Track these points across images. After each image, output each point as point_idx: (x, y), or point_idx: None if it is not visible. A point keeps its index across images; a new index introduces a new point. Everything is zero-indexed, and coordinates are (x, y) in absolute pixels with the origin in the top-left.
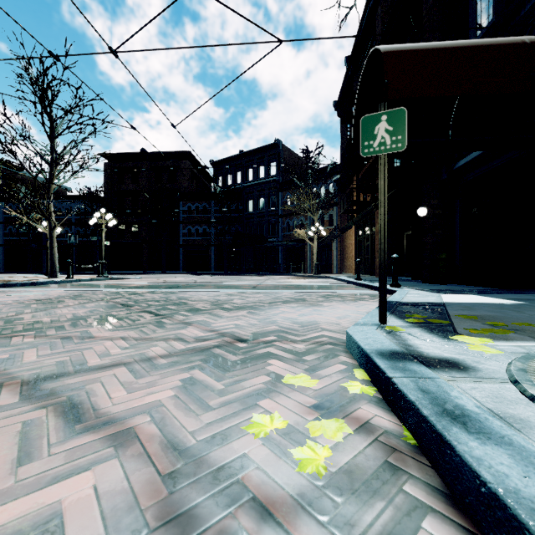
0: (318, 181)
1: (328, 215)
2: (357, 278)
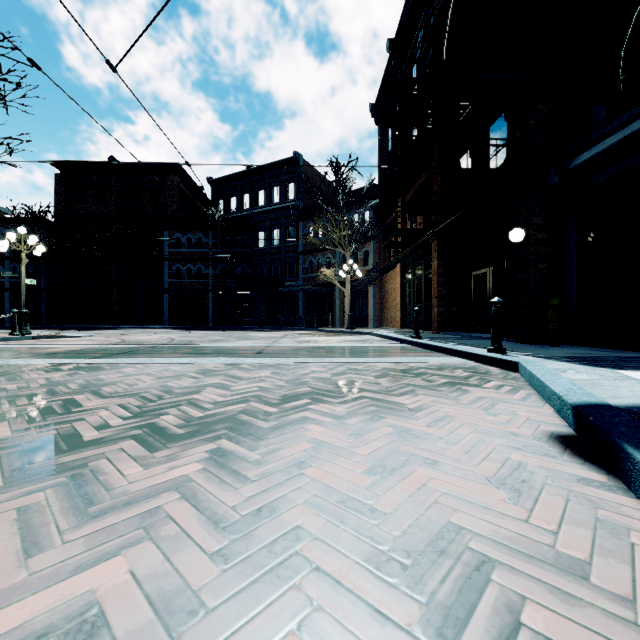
0: (350, 208)
1: (363, 251)
2: (415, 336)
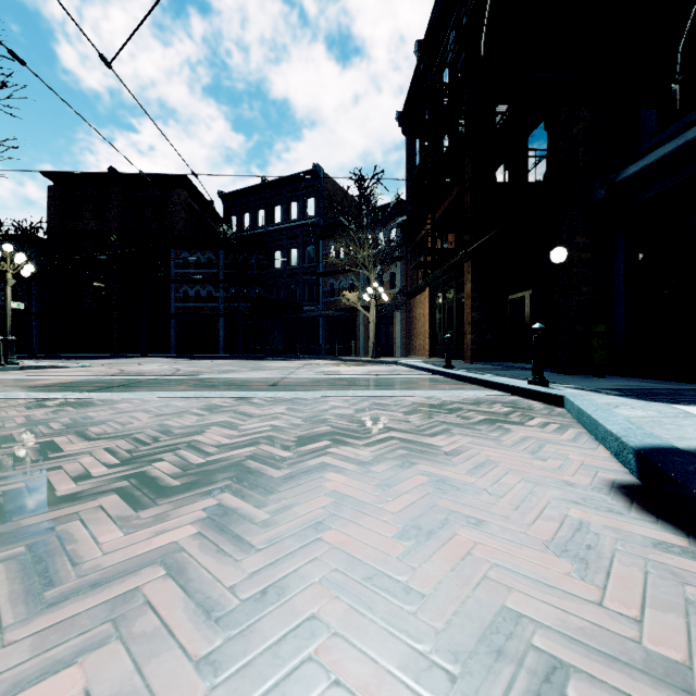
0: (375, 226)
1: (390, 273)
2: (446, 366)
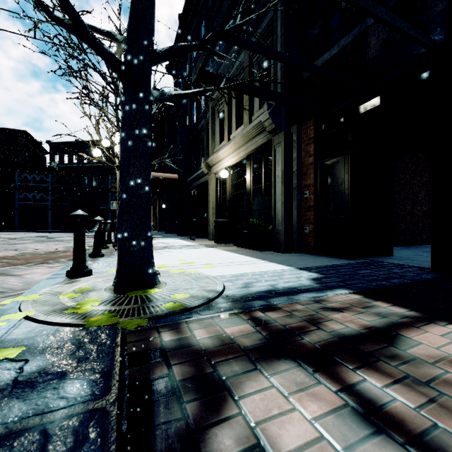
0: None
1: None
2: None
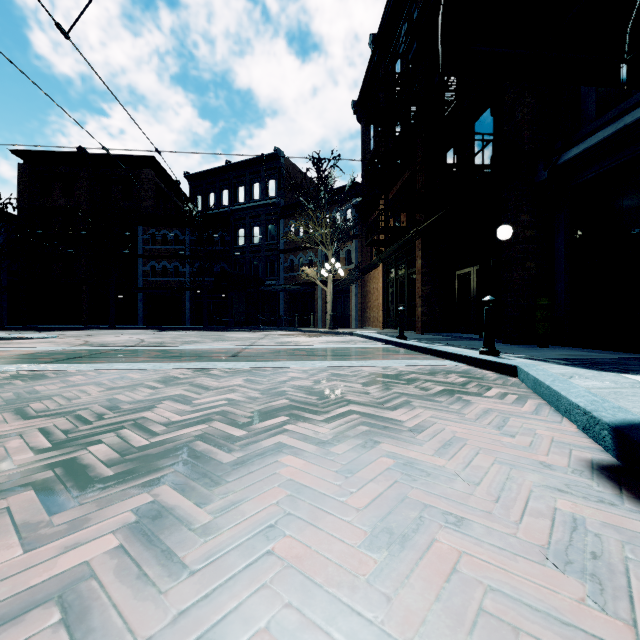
0: (332, 206)
1: (346, 250)
2: (400, 336)
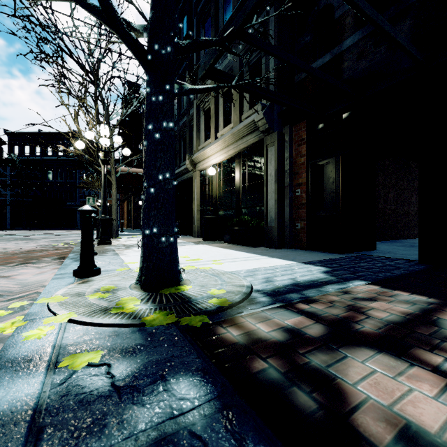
0: None
1: None
2: None
